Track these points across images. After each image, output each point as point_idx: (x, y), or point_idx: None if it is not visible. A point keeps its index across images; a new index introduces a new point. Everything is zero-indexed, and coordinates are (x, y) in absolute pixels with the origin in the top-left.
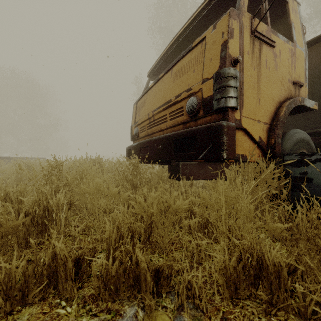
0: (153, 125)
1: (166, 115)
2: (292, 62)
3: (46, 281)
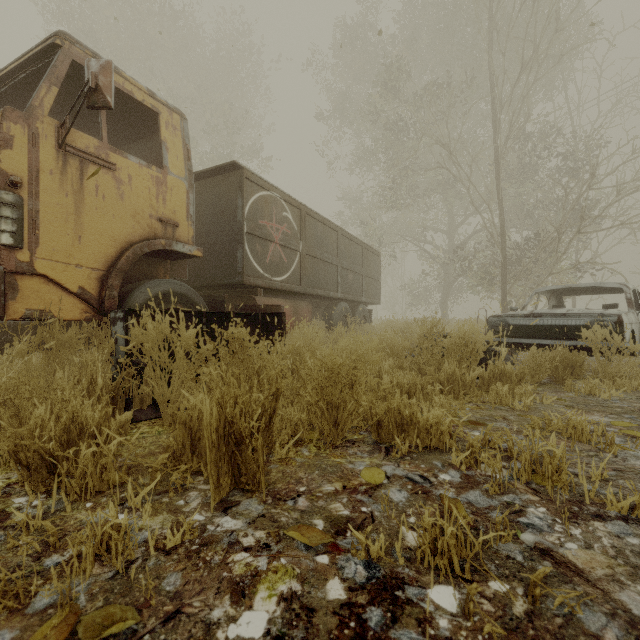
0: None
1: None
2: (158, 193)
3: None
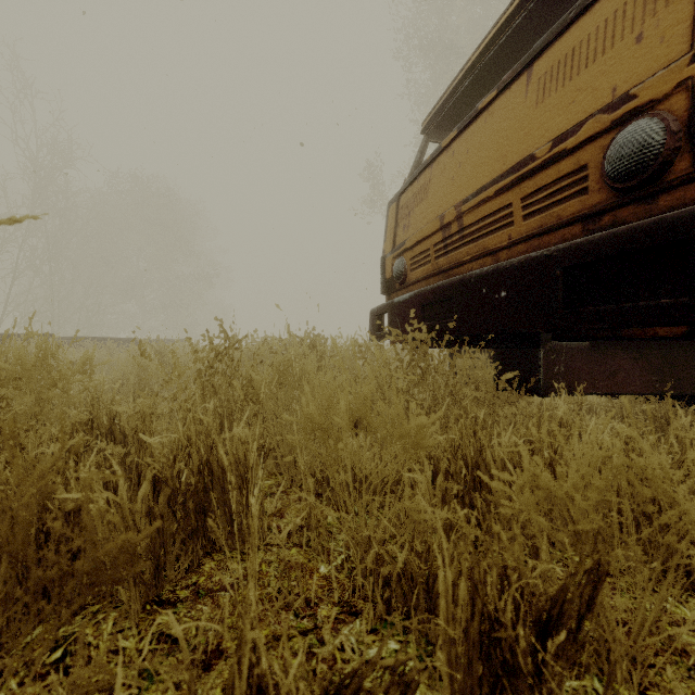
0: (457, 244)
1: (511, 206)
2: None
3: None
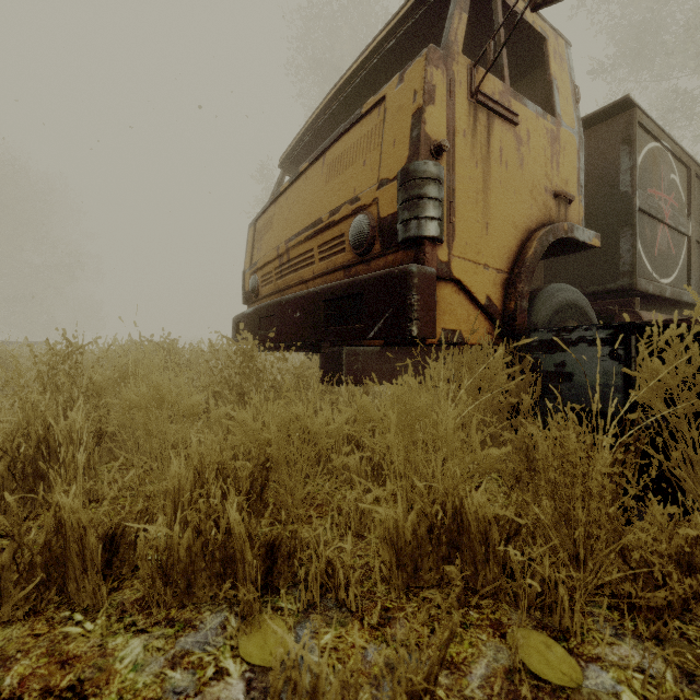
0: (287, 271)
1: (313, 250)
2: (552, 155)
3: (42, 578)
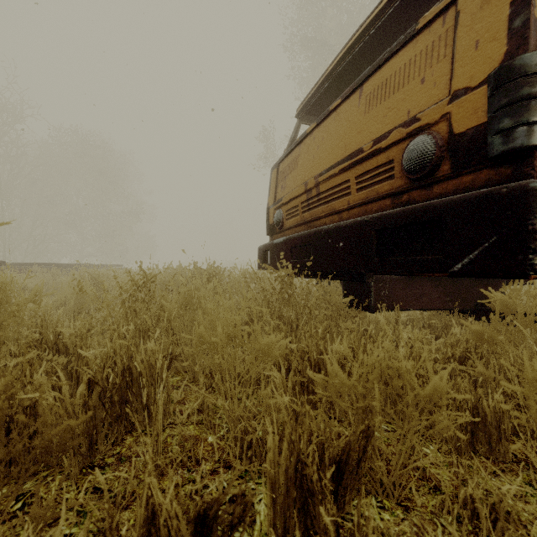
0: (316, 204)
1: (349, 182)
2: None
3: None
